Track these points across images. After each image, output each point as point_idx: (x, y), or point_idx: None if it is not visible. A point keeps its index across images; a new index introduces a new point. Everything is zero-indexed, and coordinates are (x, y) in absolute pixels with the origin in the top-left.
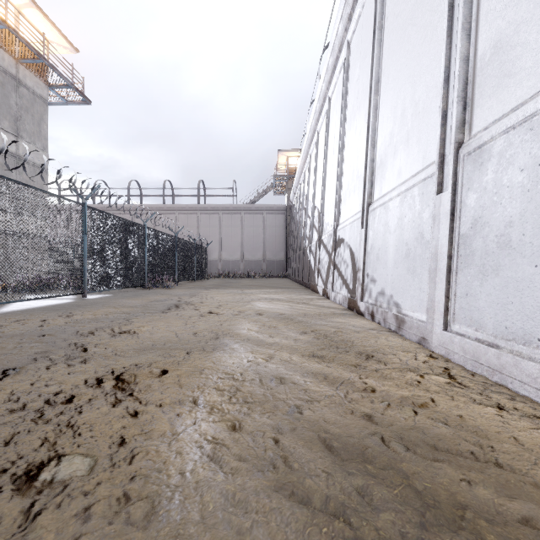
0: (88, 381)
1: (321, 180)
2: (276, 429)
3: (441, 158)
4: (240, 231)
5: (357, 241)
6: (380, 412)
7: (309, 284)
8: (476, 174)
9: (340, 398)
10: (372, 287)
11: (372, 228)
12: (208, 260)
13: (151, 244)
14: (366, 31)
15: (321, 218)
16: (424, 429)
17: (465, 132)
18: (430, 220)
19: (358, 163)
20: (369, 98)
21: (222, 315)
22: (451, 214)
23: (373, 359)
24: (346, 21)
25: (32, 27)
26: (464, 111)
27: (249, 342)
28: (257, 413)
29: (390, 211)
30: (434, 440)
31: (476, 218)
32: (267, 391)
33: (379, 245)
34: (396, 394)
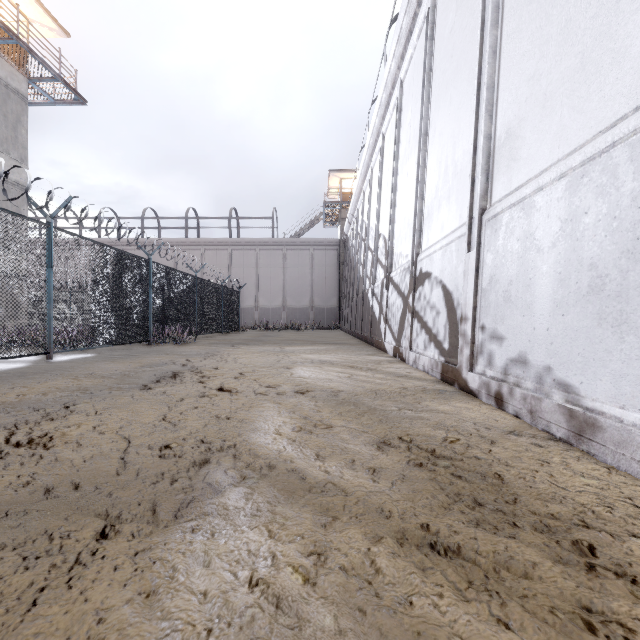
0: None
1: (388, 196)
2: None
3: None
4: (281, 272)
5: (457, 273)
6: None
7: (371, 339)
8: None
9: None
10: (494, 348)
11: (492, 247)
12: (242, 307)
13: (159, 285)
14: None
15: (390, 247)
16: None
17: None
18: None
19: (455, 152)
20: (479, 38)
21: (238, 394)
22: None
23: (608, 572)
24: None
25: None
26: None
27: (270, 478)
28: None
29: (538, 211)
30: None
31: None
32: None
33: (510, 275)
34: None
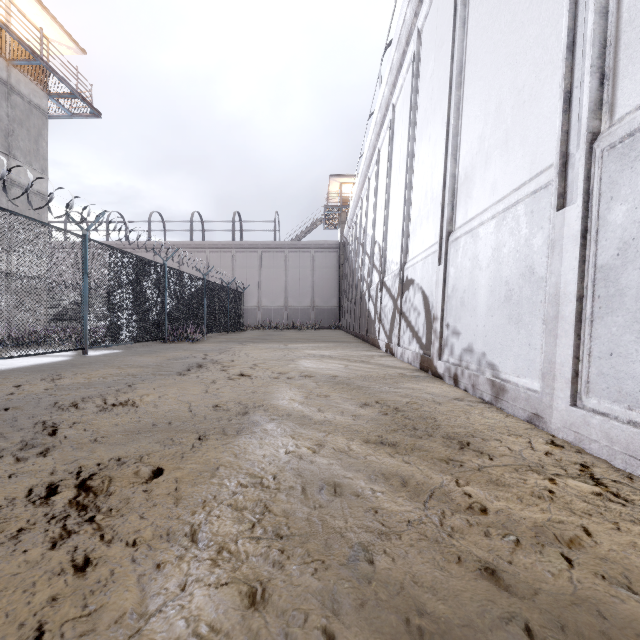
0: (33, 492)
1: (382, 208)
2: (328, 604)
3: (563, 158)
4: (283, 273)
5: (432, 282)
6: (504, 557)
7: (367, 337)
8: (625, 174)
9: (433, 528)
10: (454, 341)
11: (454, 263)
12: (245, 308)
13: (173, 287)
14: (443, 12)
15: (384, 254)
16: (599, 604)
17: (602, 117)
18: (545, 248)
19: (432, 181)
20: (448, 95)
21: (256, 378)
22: (582, 237)
23: (470, 449)
24: (416, 3)
25: (28, 22)
26: (601, 87)
27: (289, 419)
28: (296, 560)
29: (480, 239)
30: (628, 638)
31: (626, 241)
32: (314, 511)
33: (464, 285)
34: (523, 519)
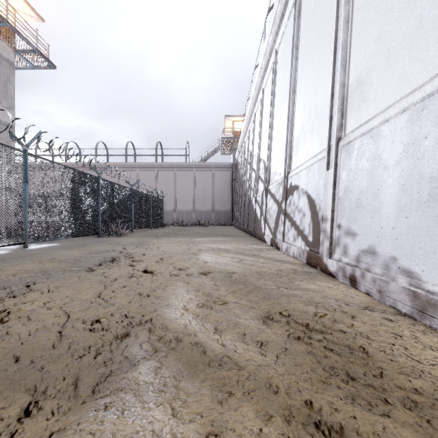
0: None
1: (266, 132)
2: None
3: None
4: (192, 186)
5: (319, 186)
6: None
7: (255, 233)
8: None
9: None
10: (349, 242)
11: (346, 166)
12: (165, 210)
13: (106, 194)
14: None
15: (268, 168)
16: None
17: None
18: None
19: (317, 98)
20: (336, 13)
21: (157, 275)
22: None
23: None
24: None
25: None
26: None
27: (176, 351)
28: None
29: (384, 137)
30: None
31: None
32: None
33: (361, 186)
34: None
